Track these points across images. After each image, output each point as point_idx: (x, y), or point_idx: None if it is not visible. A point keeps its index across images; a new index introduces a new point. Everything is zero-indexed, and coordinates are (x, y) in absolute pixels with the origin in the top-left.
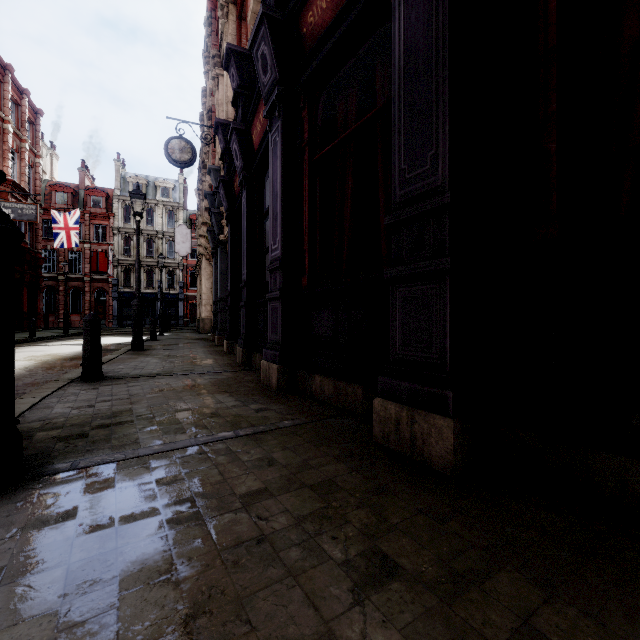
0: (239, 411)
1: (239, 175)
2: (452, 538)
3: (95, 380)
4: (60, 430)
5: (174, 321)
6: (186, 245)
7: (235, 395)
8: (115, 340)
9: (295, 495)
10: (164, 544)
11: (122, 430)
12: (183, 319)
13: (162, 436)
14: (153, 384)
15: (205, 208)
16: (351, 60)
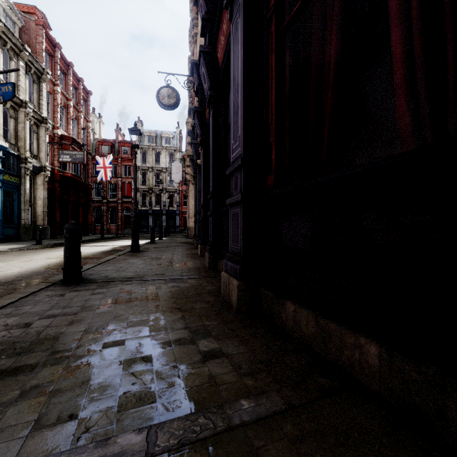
0: (180, 355)
1: (207, 97)
2: None
3: (73, 283)
4: None
5: (173, 229)
6: (179, 175)
7: (187, 317)
8: (129, 242)
9: None
10: None
11: None
12: (179, 228)
13: (30, 427)
14: (116, 292)
15: (188, 143)
16: None
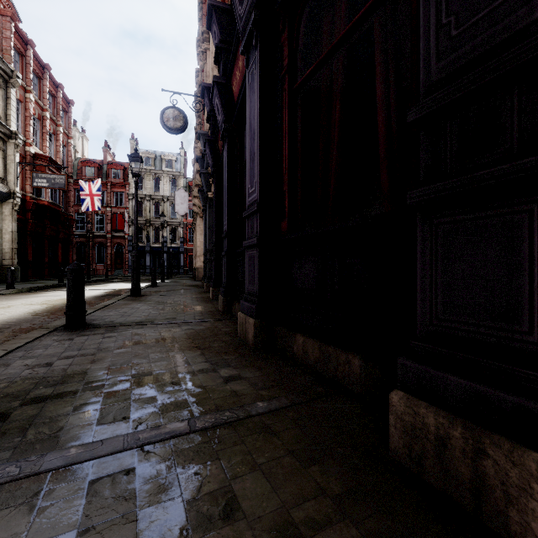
0: (205, 380)
1: (221, 129)
2: None
3: (77, 329)
4: None
5: (176, 270)
6: (184, 206)
7: (207, 353)
8: (124, 286)
9: None
10: None
11: (54, 409)
12: (183, 268)
13: (95, 424)
14: (129, 335)
15: (197, 171)
16: None
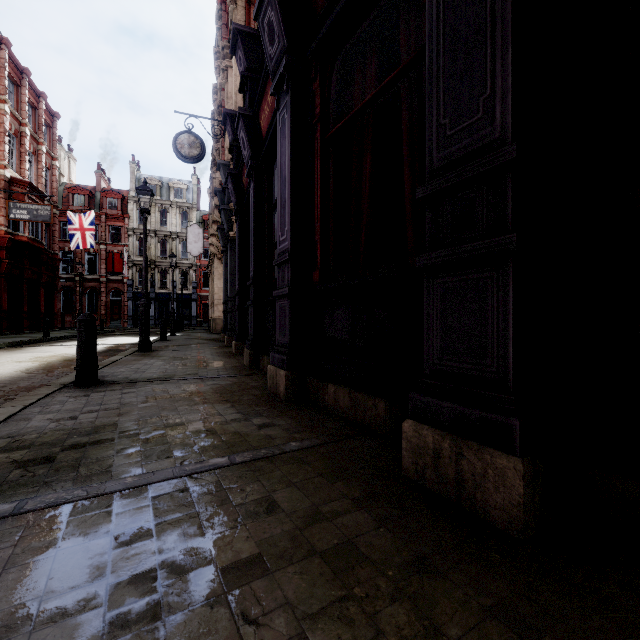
0: (239, 427)
1: (247, 165)
2: None
3: (89, 385)
4: (25, 451)
5: (187, 321)
6: (198, 245)
7: (237, 405)
8: (126, 340)
9: (300, 571)
10: None
11: (97, 452)
12: (196, 319)
13: (141, 462)
14: (150, 391)
15: (215, 206)
16: (370, 15)
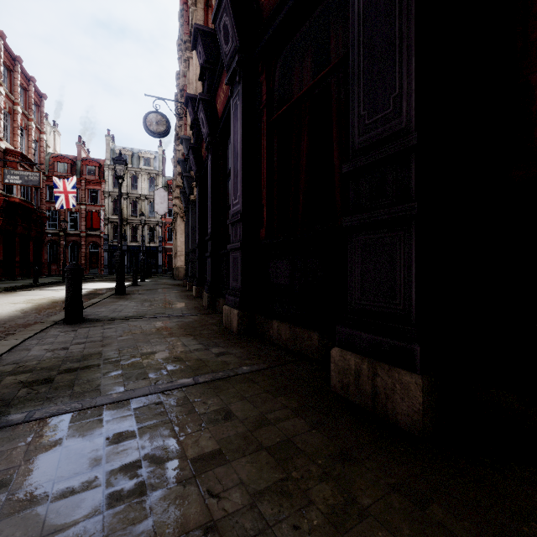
0: (200, 355)
1: (205, 141)
2: (438, 532)
3: (76, 322)
4: (29, 374)
5: (154, 269)
6: (164, 205)
7: (198, 338)
8: (103, 285)
9: (251, 460)
10: (96, 533)
11: (87, 375)
12: (162, 268)
13: (123, 382)
14: (126, 326)
15: (178, 173)
16: (307, 23)
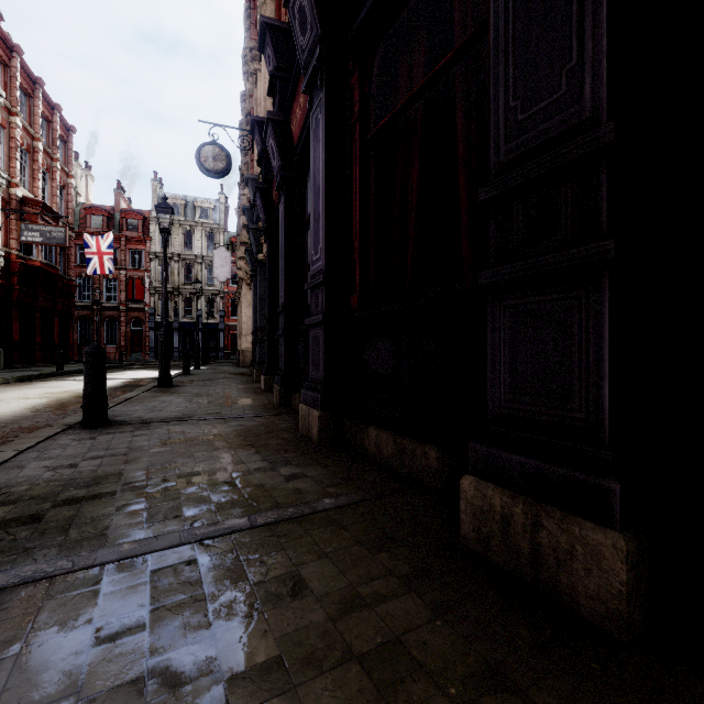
0: (263, 478)
1: (276, 177)
2: None
3: (98, 426)
4: (10, 507)
5: (214, 353)
6: (225, 269)
7: (263, 451)
8: (146, 374)
9: (332, 685)
10: None
11: (93, 509)
12: (224, 351)
13: (144, 523)
14: (164, 433)
15: (243, 225)
16: None
